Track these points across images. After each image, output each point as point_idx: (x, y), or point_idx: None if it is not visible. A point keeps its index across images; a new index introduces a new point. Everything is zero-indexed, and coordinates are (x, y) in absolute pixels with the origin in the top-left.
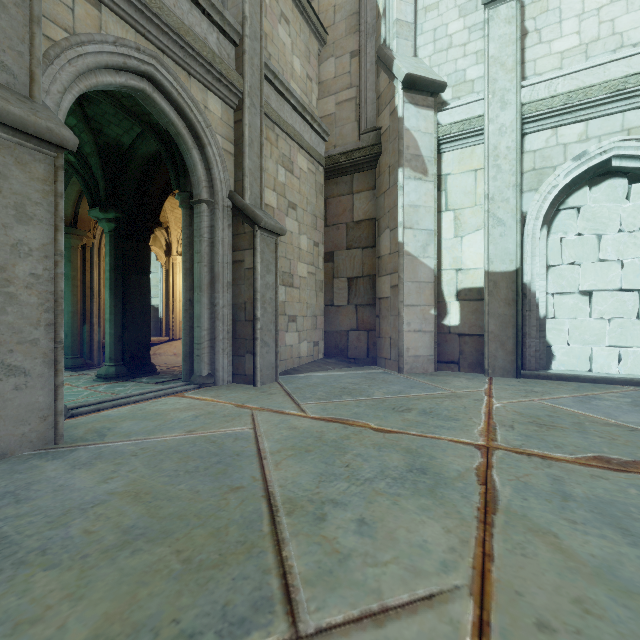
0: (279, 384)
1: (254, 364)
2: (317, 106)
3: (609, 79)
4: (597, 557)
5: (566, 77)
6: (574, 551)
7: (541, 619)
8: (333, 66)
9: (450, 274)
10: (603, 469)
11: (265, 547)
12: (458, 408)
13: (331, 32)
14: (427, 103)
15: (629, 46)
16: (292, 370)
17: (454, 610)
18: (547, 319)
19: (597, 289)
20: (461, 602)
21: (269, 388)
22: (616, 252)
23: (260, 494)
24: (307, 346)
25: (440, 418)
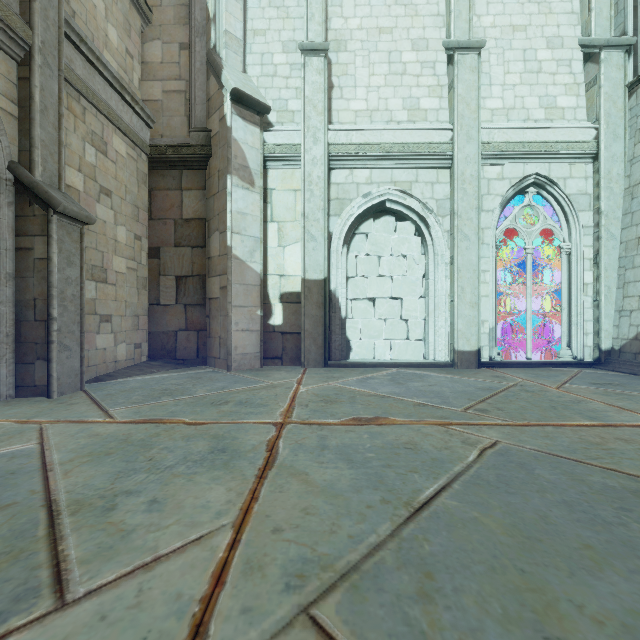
0: (85, 393)
1: (48, 372)
2: (140, 87)
3: (383, 142)
4: (327, 480)
5: (358, 132)
6: (315, 480)
7: (277, 527)
8: (160, 50)
9: (275, 279)
10: (355, 425)
11: (38, 548)
12: (271, 396)
13: (158, 13)
14: (254, 120)
15: (395, 122)
16: (105, 376)
17: (216, 540)
18: (347, 319)
19: (378, 297)
20: (224, 534)
21: (70, 398)
22: (389, 270)
23: (39, 504)
24: (126, 349)
25: (252, 406)
